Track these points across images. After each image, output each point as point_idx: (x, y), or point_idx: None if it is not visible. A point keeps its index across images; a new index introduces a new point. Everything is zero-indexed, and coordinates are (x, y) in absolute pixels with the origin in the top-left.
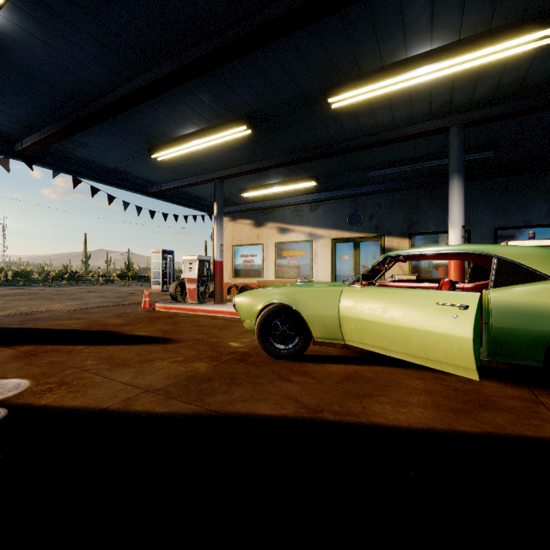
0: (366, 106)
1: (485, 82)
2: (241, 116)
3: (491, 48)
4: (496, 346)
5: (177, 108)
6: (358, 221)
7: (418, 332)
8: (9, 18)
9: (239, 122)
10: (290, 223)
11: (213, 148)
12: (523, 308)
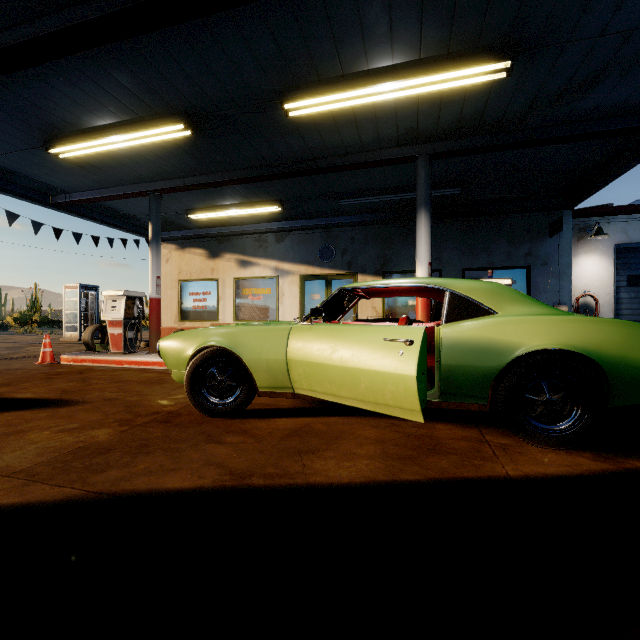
0: (330, 120)
1: (448, 111)
2: (176, 111)
3: (450, 73)
4: (446, 385)
5: (82, 86)
6: (330, 256)
7: (366, 373)
8: None
9: (174, 118)
10: (252, 255)
11: (143, 150)
12: (470, 343)
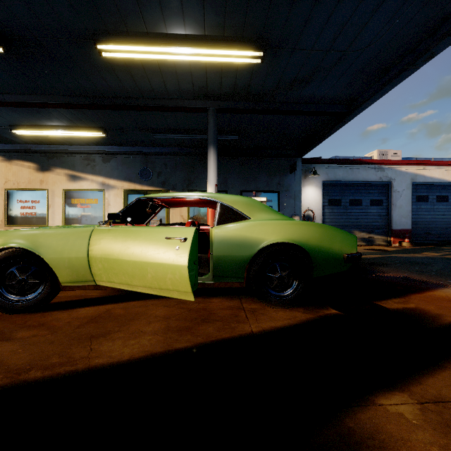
0: (140, 68)
1: (227, 80)
2: None
3: (226, 51)
4: (217, 271)
5: None
6: (148, 176)
7: (152, 265)
8: None
9: None
10: (80, 171)
11: None
12: (233, 239)
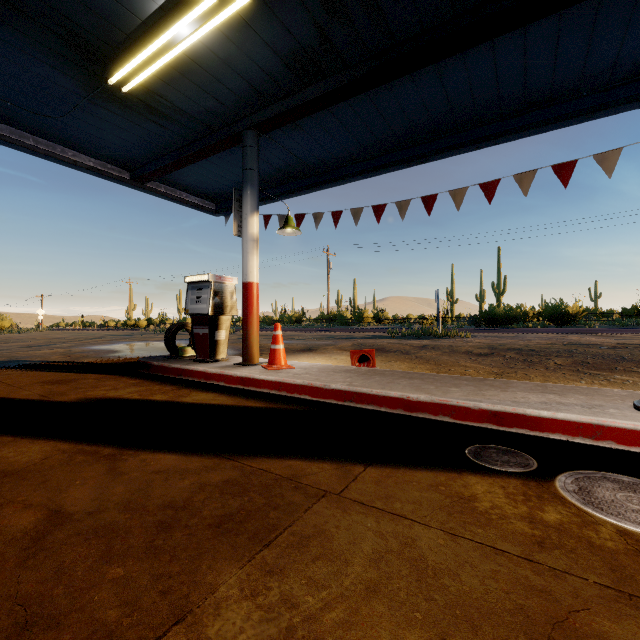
0: None
1: None
2: None
3: None
4: None
5: None
6: None
7: None
8: None
9: None
10: None
11: None
12: None
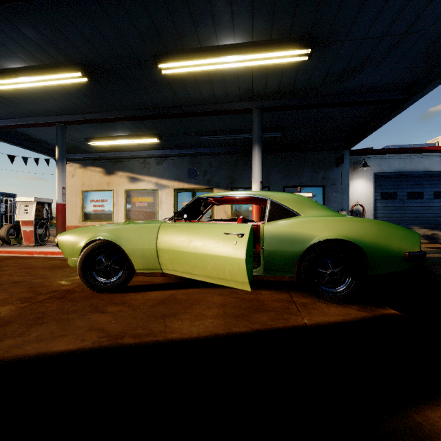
0: (192, 79)
1: (272, 80)
2: (75, 62)
3: (272, 53)
4: (268, 264)
5: None
6: (195, 175)
7: (212, 257)
8: None
9: (73, 67)
10: (138, 173)
11: (49, 90)
12: (283, 235)
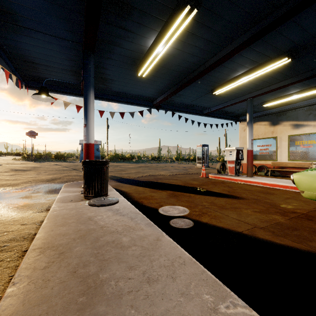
0: None
1: None
2: (282, 52)
3: None
4: None
5: (237, 61)
6: None
7: None
8: (171, 46)
9: (281, 57)
10: (302, 120)
11: (252, 79)
12: None
